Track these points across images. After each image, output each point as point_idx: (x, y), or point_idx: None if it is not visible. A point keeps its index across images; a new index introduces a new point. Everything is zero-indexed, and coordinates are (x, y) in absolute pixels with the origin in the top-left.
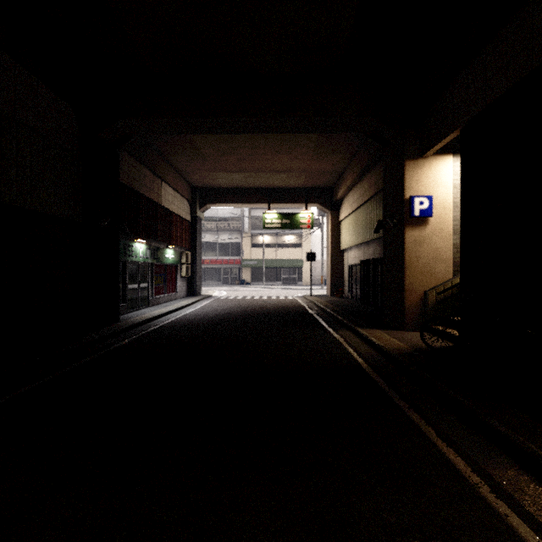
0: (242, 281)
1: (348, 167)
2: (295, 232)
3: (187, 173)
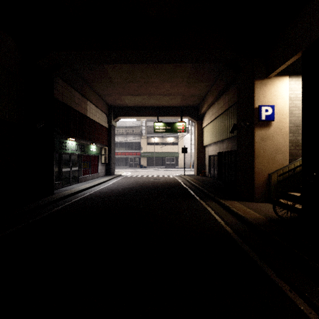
0: (141, 165)
1: (209, 91)
2: (173, 135)
3: (105, 96)
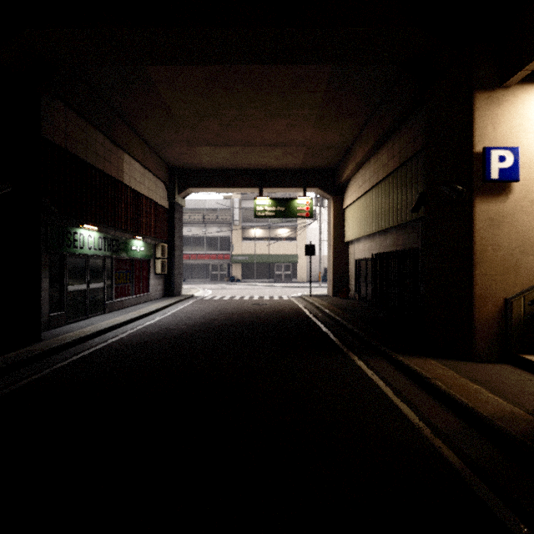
0: (232, 278)
1: (358, 138)
2: (289, 225)
3: (160, 146)
